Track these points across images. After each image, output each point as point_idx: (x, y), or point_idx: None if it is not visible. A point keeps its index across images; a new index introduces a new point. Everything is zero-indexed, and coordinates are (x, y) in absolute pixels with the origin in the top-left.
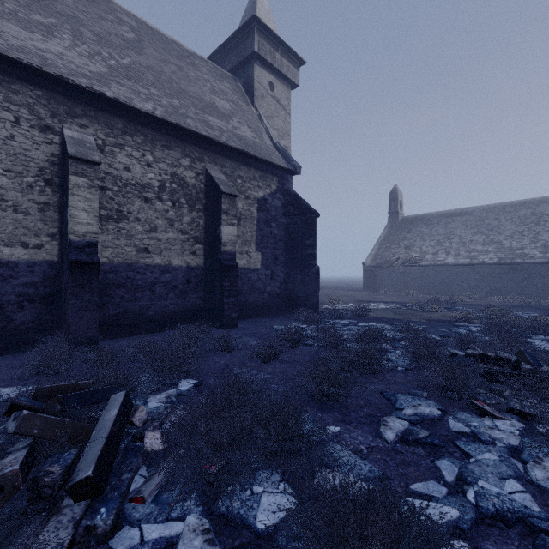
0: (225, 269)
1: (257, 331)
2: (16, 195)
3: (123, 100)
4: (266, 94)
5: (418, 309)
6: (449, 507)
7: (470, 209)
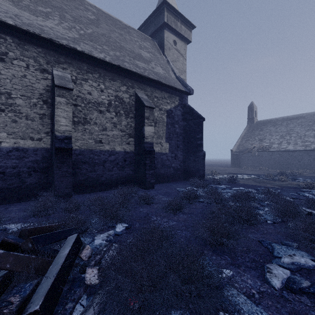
0: (146, 153)
1: (166, 191)
2: (27, 109)
3: (86, 52)
4: (171, 48)
5: (270, 179)
6: None
7: (304, 115)
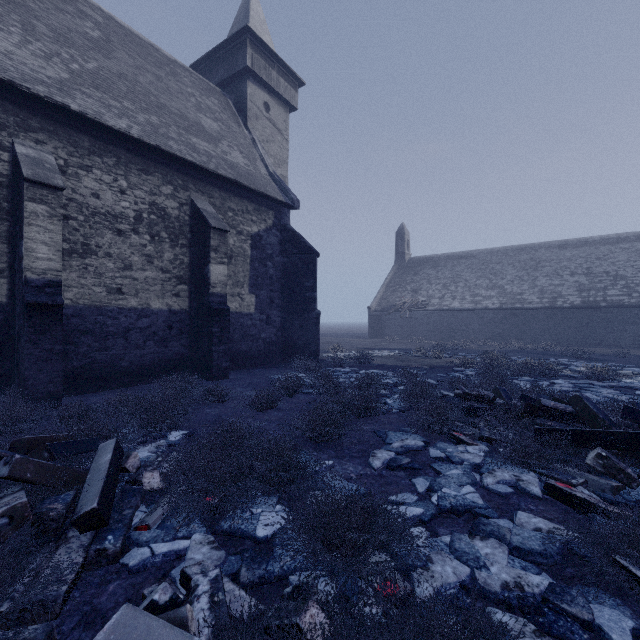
0: (214, 313)
1: (251, 382)
2: None
3: (91, 115)
4: (260, 116)
5: (421, 355)
6: (416, 508)
7: (475, 252)
